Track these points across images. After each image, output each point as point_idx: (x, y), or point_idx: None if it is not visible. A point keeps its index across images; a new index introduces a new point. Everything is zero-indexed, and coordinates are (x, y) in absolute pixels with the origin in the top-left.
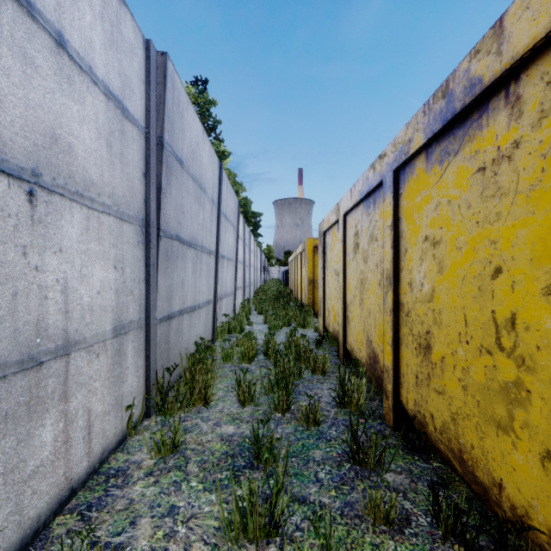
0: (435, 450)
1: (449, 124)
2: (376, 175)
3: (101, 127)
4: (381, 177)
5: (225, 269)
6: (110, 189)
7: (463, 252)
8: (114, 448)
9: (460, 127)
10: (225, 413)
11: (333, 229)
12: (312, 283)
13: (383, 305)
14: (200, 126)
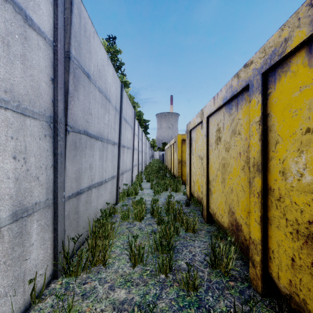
0: None
1: None
2: (241, 81)
3: None
4: (247, 82)
5: (126, 154)
6: (7, 85)
7: None
8: None
9: None
10: (119, 274)
11: (197, 127)
12: (181, 163)
13: (249, 187)
14: (105, 53)
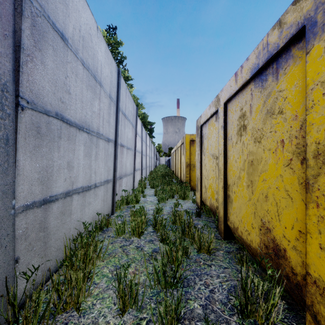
0: None
1: None
2: (287, 29)
3: None
4: (301, 24)
5: (125, 156)
6: None
7: None
8: None
9: None
10: None
11: (211, 120)
12: (189, 166)
13: (306, 192)
14: (92, 20)
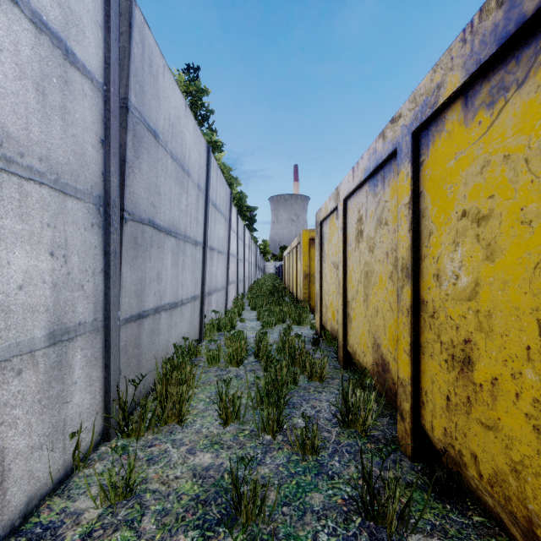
0: (471, 495)
1: (510, 42)
2: (387, 144)
3: (25, 64)
4: (394, 145)
5: (216, 263)
6: (43, 151)
7: (536, 227)
8: (51, 490)
9: (528, 44)
10: (202, 434)
11: (331, 217)
12: (308, 277)
13: (397, 302)
14: (181, 98)
